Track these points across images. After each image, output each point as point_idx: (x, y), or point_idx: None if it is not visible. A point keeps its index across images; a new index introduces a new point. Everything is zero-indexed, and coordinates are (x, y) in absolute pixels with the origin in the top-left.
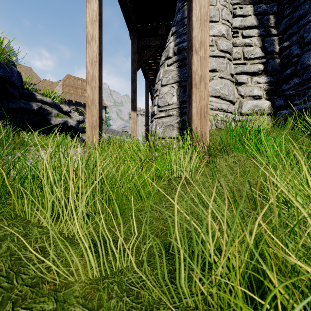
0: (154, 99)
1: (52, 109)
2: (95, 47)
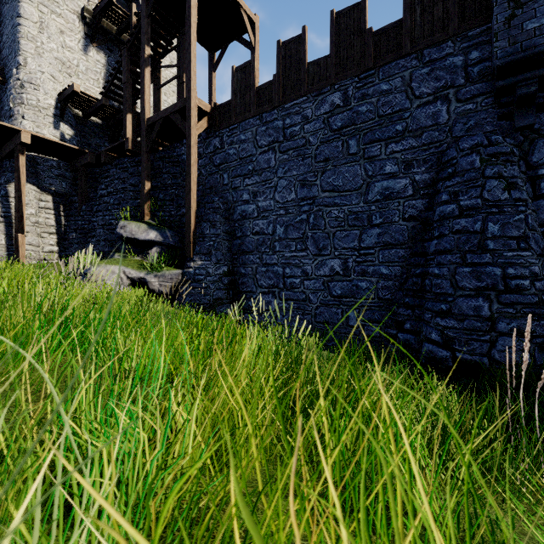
0: None
1: None
2: None
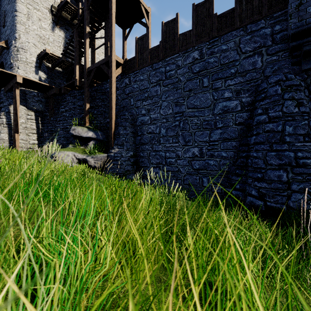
0: None
1: None
2: None
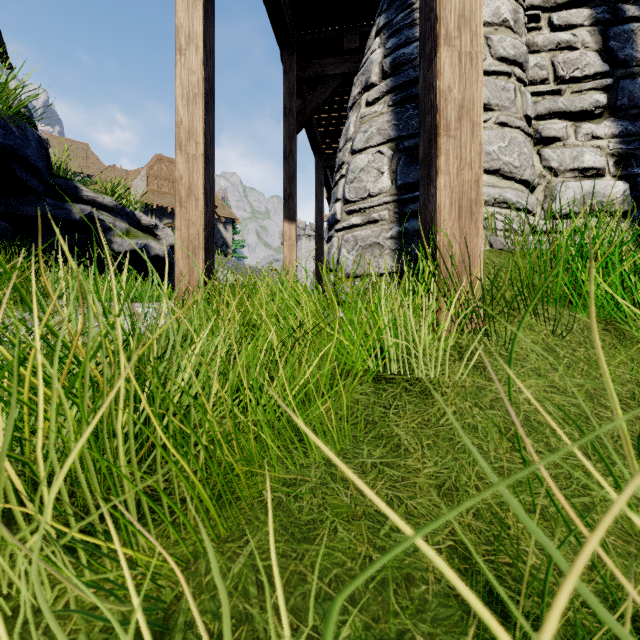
0: (335, 186)
1: (116, 220)
2: (196, 61)
